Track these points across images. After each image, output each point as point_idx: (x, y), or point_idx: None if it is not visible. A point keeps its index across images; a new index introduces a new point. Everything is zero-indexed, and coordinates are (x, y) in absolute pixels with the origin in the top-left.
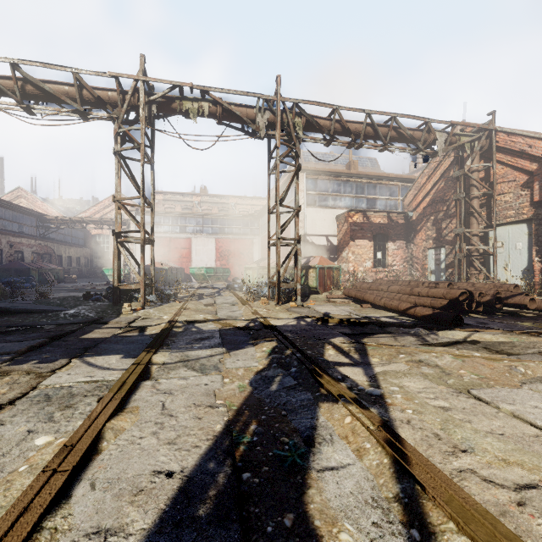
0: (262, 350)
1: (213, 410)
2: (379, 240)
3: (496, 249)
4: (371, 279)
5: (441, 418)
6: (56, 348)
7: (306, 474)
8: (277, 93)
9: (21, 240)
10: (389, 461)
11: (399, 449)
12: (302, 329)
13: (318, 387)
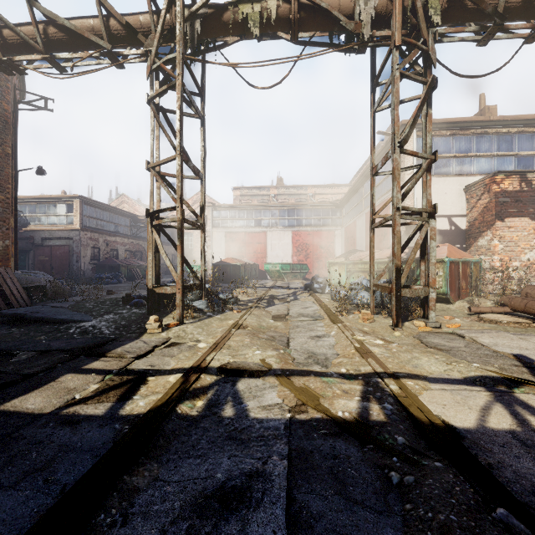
0: None
1: None
2: None
3: None
4: (534, 281)
5: None
6: None
7: None
8: None
9: (116, 239)
10: None
11: None
12: None
13: None
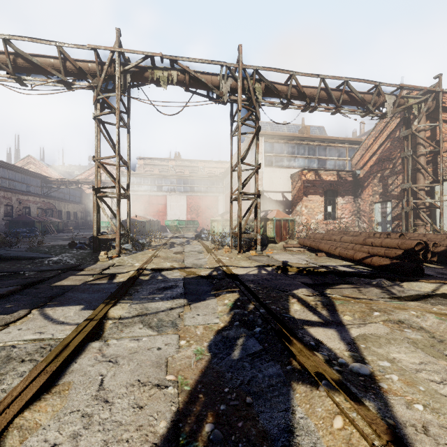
0: (223, 303)
1: (160, 392)
2: (330, 195)
3: (443, 202)
4: (322, 230)
5: None
6: (24, 296)
7: None
8: (239, 61)
9: (28, 198)
10: None
11: None
12: (264, 278)
13: (287, 356)
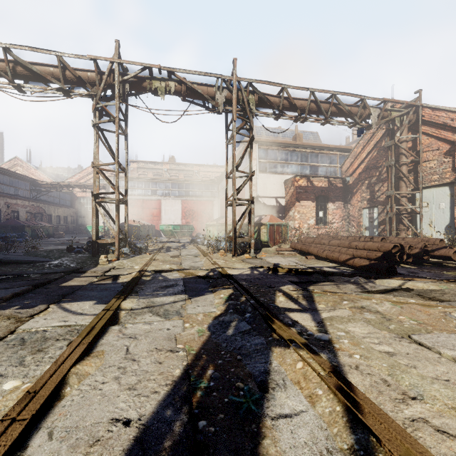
0: (219, 296)
1: (173, 354)
2: (321, 201)
3: (422, 208)
4: (314, 235)
5: (388, 364)
6: (37, 295)
7: (261, 422)
8: (233, 74)
9: (17, 202)
10: (341, 408)
11: (350, 396)
12: (255, 277)
13: (270, 332)
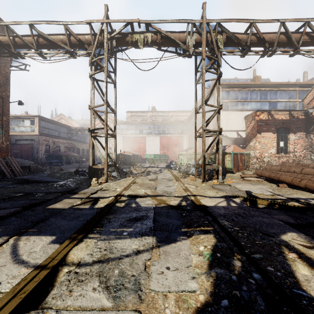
0: (198, 249)
1: None
2: (282, 132)
3: None
4: (274, 163)
5: None
6: (17, 219)
7: None
8: (203, 17)
9: (59, 140)
10: None
11: None
12: (236, 213)
13: None
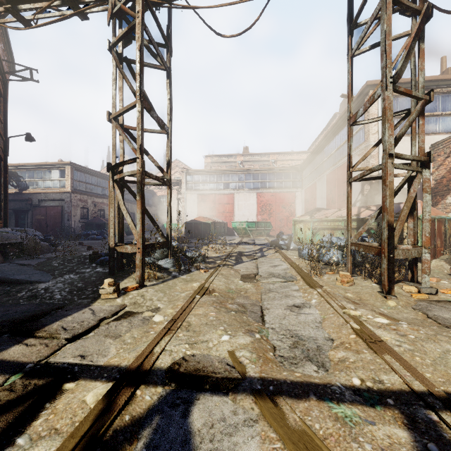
0: None
1: None
2: None
3: None
4: None
5: None
6: None
7: None
8: None
9: (103, 201)
10: None
11: None
12: None
13: None
